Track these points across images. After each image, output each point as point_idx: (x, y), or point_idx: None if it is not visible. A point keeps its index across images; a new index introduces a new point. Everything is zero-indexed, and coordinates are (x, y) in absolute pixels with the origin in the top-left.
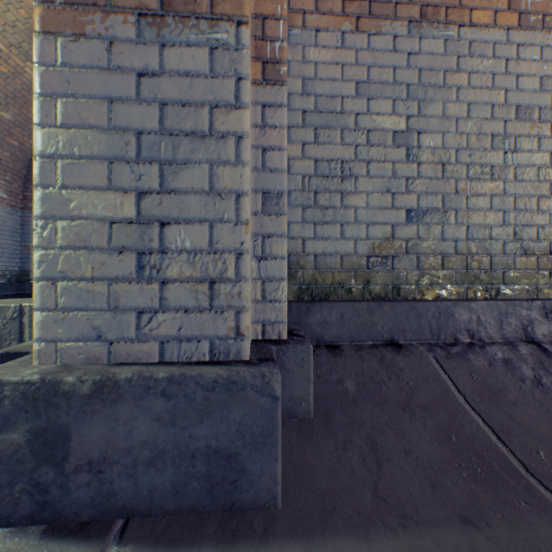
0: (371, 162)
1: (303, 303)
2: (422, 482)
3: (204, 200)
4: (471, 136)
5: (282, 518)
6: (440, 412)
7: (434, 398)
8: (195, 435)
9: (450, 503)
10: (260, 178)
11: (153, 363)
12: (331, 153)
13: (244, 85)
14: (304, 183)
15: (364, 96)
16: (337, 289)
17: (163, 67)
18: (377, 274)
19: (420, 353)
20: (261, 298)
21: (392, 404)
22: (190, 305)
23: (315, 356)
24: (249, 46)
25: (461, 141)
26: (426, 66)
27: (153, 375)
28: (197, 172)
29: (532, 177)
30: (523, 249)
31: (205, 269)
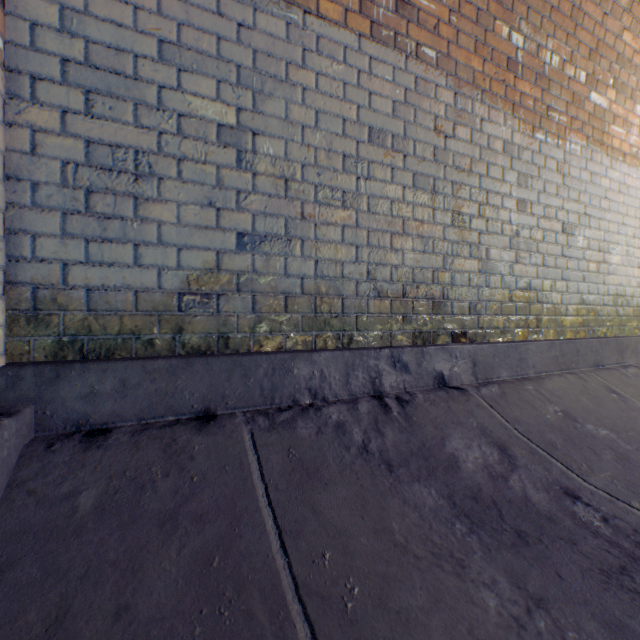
0: (185, 160)
1: (49, 365)
2: None
3: None
4: (321, 152)
5: None
6: (219, 519)
7: (222, 497)
8: None
9: None
10: None
11: None
12: (118, 136)
13: None
14: (66, 173)
15: (173, 63)
16: (130, 341)
17: None
18: (195, 319)
19: (234, 427)
20: None
21: (149, 519)
22: None
23: (48, 455)
24: None
25: (308, 155)
26: (264, 49)
27: None
28: None
29: (386, 210)
30: (378, 291)
31: None
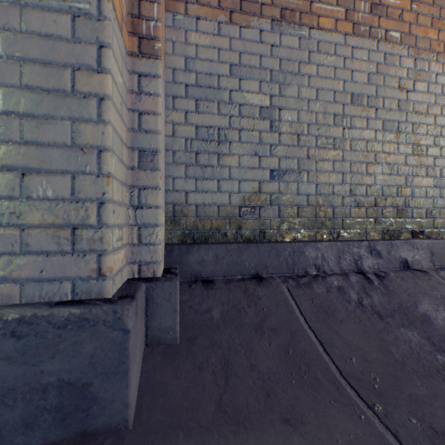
0: (242, 130)
1: (184, 245)
2: (259, 392)
3: (67, 154)
4: (319, 114)
5: (130, 438)
6: (284, 332)
7: (281, 320)
8: (47, 370)
9: (277, 407)
10: (136, 137)
11: (13, 305)
12: (210, 121)
13: (106, 53)
14: (186, 145)
15: (237, 76)
16: (215, 233)
17: (24, 28)
18: (247, 221)
19: (276, 284)
20: (138, 242)
21: (248, 327)
22: (52, 250)
23: (191, 290)
24: (114, 19)
25: (311, 118)
26: (285, 57)
27: (3, 317)
28: (60, 128)
29: (363, 148)
30: (357, 202)
31: (68, 216)
